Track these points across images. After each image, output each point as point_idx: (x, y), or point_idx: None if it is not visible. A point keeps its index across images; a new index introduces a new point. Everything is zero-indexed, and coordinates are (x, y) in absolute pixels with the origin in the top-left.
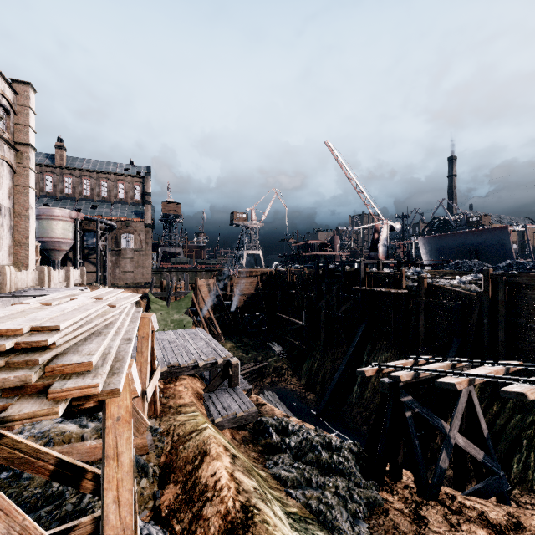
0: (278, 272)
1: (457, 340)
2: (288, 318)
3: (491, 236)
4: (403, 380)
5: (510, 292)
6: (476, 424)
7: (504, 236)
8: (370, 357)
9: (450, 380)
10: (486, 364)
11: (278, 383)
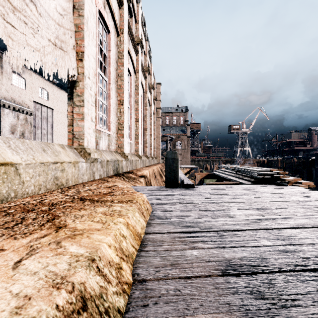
0: (269, 161)
1: None
2: None
3: None
4: None
5: None
6: None
7: None
8: None
9: None
10: None
11: None
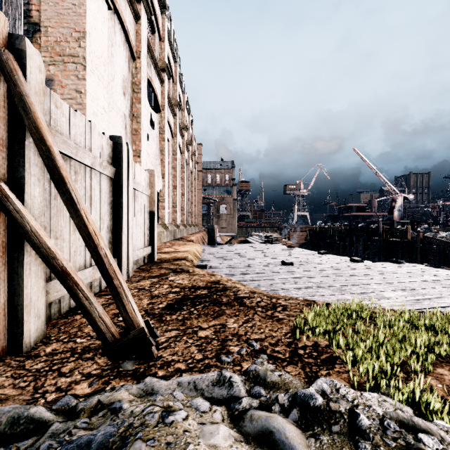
0: (322, 228)
1: None
2: None
3: None
4: None
5: None
6: None
7: None
8: None
9: None
10: None
11: None
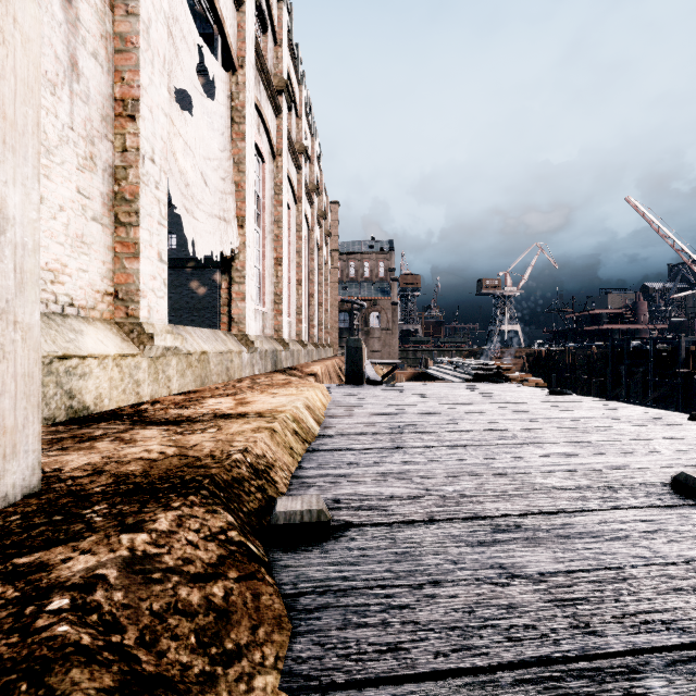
0: (551, 352)
1: None
2: None
3: None
4: None
5: None
6: None
7: None
8: None
9: None
10: None
11: None
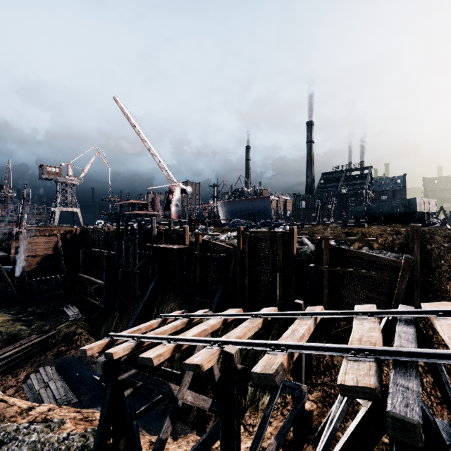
0: (86, 230)
1: (221, 287)
2: (89, 278)
3: (261, 203)
4: (116, 357)
5: (253, 245)
6: (211, 371)
7: (268, 203)
8: (159, 309)
9: (152, 353)
10: (213, 316)
11: (67, 352)
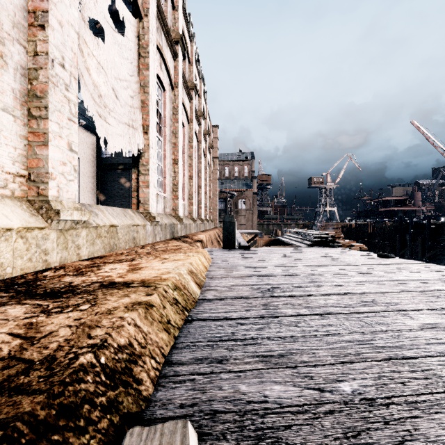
0: (358, 225)
1: None
2: None
3: None
4: None
5: None
6: None
7: None
8: None
9: None
10: None
11: None
